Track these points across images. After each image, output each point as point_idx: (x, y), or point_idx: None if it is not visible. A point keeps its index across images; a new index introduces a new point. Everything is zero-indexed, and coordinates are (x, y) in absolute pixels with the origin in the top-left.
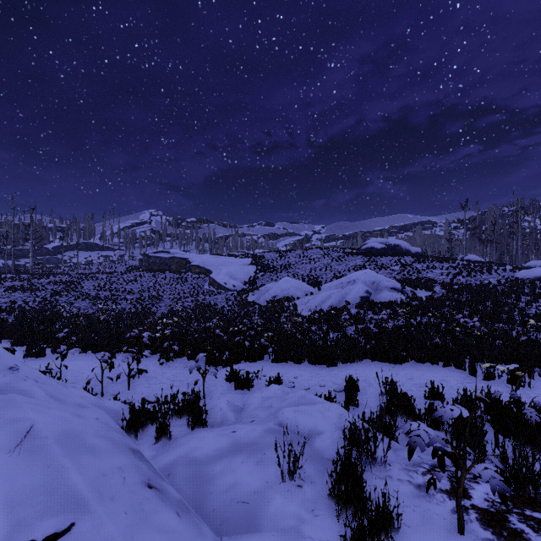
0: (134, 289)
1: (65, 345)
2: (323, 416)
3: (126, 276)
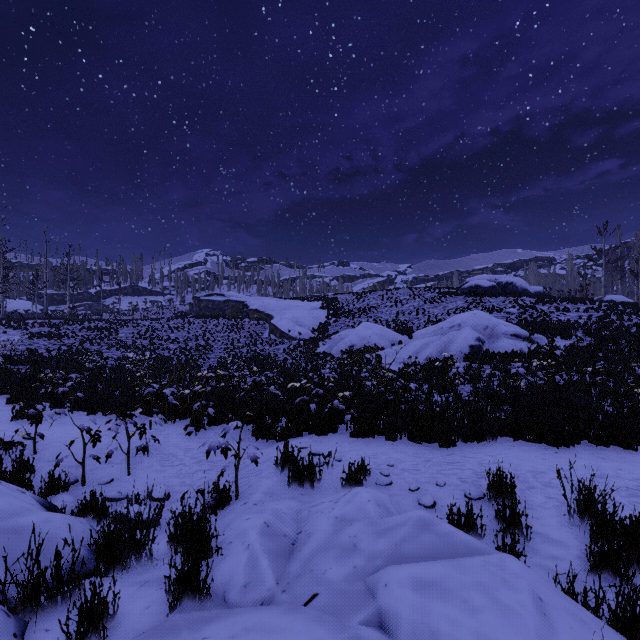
0: (180, 337)
1: (70, 403)
2: (498, 606)
3: (172, 323)
